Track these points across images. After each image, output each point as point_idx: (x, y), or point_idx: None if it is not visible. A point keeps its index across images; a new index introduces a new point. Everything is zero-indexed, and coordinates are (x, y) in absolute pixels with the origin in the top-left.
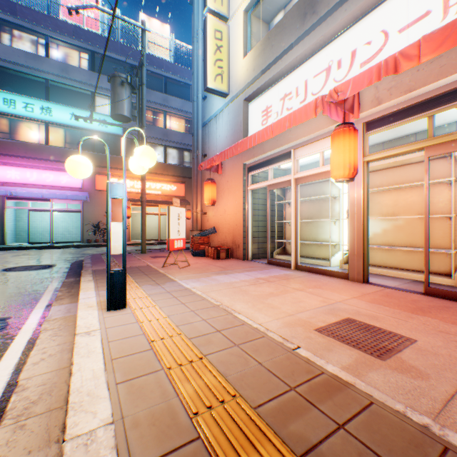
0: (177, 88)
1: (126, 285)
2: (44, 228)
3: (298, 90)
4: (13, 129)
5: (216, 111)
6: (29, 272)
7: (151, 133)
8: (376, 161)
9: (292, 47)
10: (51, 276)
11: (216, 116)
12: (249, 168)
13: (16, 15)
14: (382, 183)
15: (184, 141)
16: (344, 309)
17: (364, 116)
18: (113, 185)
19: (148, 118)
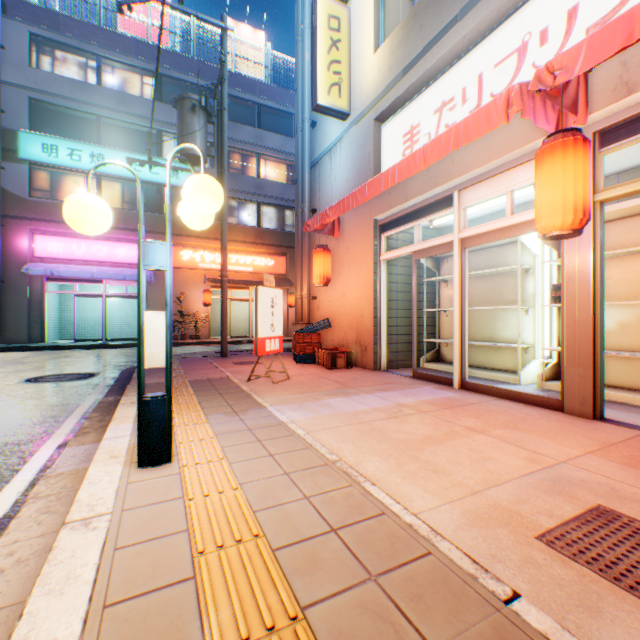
0: (275, 121)
1: (171, 421)
2: (97, 320)
3: (465, 92)
4: (56, 186)
5: (330, 142)
6: (59, 384)
7: (239, 186)
8: (605, 206)
9: (456, 21)
10: (86, 392)
11: (331, 150)
12: (382, 227)
13: (59, 30)
14: (617, 242)
15: (285, 195)
16: (582, 482)
17: (595, 121)
18: (148, 246)
19: (234, 165)
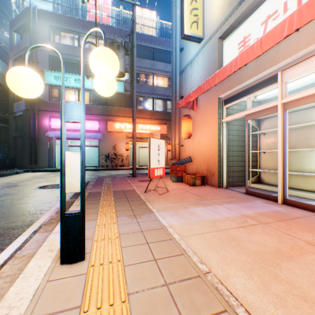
0: (161, 56)
1: (84, 231)
2: None
3: (286, 4)
4: (60, 95)
5: (191, 57)
6: (52, 190)
7: (143, 90)
8: None
9: None
10: None
11: (191, 62)
12: (224, 102)
13: (61, 22)
14: None
15: (166, 93)
16: None
17: None
18: (67, 105)
19: (140, 80)
